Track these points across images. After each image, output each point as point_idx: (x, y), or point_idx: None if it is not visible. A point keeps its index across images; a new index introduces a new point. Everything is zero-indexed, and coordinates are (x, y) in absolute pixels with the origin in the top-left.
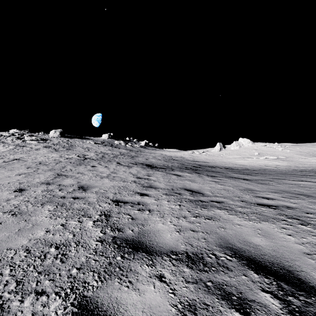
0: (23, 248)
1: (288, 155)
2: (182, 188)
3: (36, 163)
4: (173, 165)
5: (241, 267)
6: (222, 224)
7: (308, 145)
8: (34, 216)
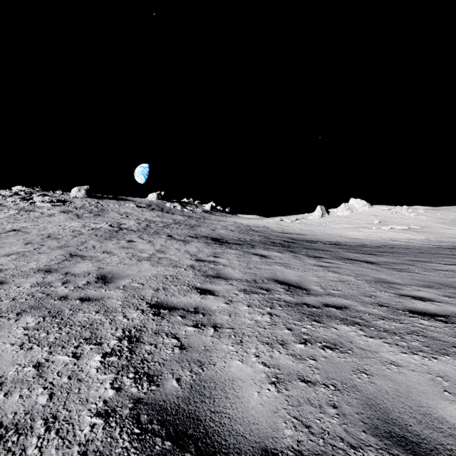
0: None
1: (424, 224)
2: (272, 279)
3: (42, 236)
4: (253, 239)
5: None
6: (361, 362)
7: (452, 210)
8: None
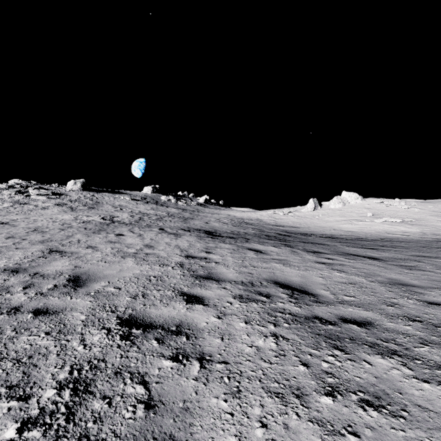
0: None
1: (417, 216)
2: (271, 281)
3: (29, 229)
4: (247, 232)
5: None
6: (433, 440)
7: None
8: None
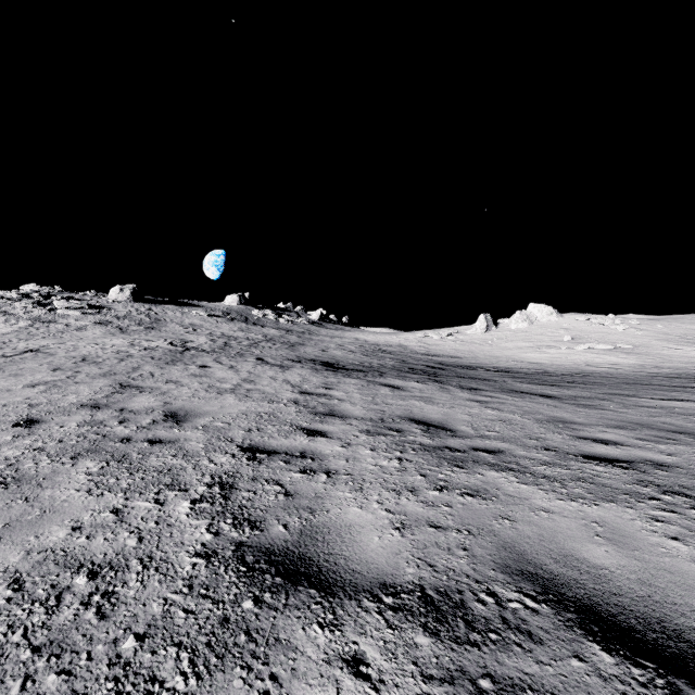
0: (7, 576)
1: (637, 341)
2: (405, 418)
3: (75, 359)
4: (383, 364)
5: (565, 632)
6: (506, 509)
7: (682, 320)
8: (51, 487)
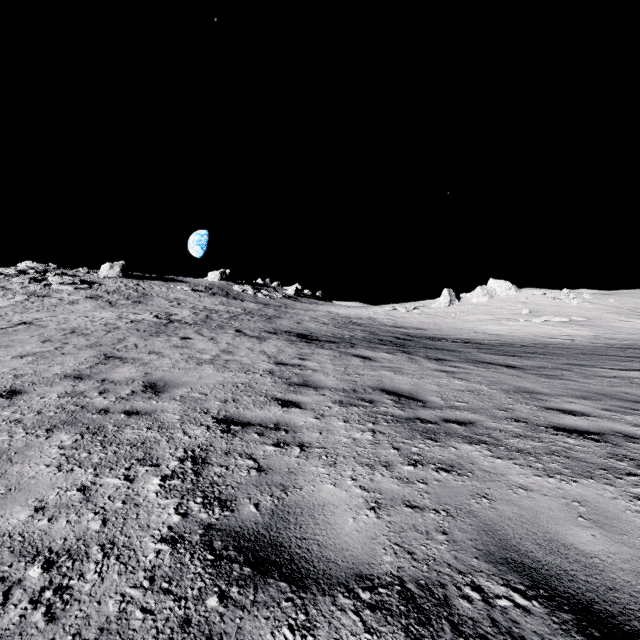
0: None
1: (591, 314)
2: (377, 389)
3: (64, 331)
4: (354, 336)
5: (562, 637)
6: (483, 486)
7: (631, 295)
8: (21, 462)
